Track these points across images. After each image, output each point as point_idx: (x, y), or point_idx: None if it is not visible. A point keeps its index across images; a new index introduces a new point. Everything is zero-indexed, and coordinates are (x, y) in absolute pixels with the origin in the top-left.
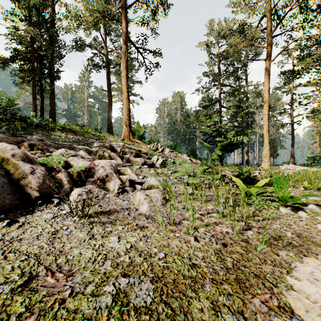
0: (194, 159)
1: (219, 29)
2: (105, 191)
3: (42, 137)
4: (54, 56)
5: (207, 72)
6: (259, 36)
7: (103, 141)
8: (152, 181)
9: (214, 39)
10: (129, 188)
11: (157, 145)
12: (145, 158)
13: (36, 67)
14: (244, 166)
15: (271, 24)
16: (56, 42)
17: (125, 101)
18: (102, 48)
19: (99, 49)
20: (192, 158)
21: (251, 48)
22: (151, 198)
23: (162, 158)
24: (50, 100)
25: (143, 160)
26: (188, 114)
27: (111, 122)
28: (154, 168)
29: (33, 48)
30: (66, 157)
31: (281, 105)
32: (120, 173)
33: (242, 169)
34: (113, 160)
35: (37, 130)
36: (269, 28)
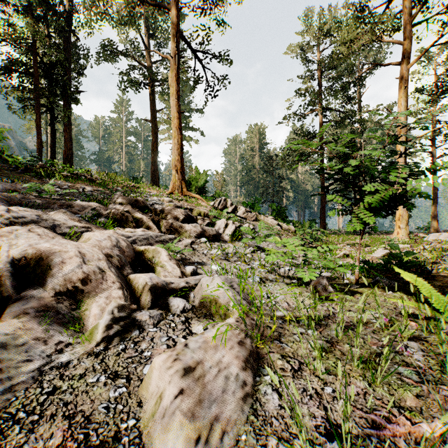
0: (284, 223)
1: (321, 23)
2: (68, 333)
3: (20, 186)
4: (71, 69)
5: (303, 89)
6: (392, 23)
7: (136, 194)
8: (213, 290)
9: (313, 39)
10: (147, 313)
11: (226, 201)
12: (204, 223)
13: (42, 84)
14: (365, 235)
15: (410, 5)
16: (75, 49)
17: (174, 132)
18: (143, 57)
19: (138, 60)
20: (281, 222)
21: (367, 55)
22: (203, 384)
23: (233, 222)
24: (65, 135)
25: (199, 227)
26: (272, 156)
27: (157, 167)
28: (220, 243)
29: (36, 54)
30: (9, 225)
31: (417, 139)
32: (143, 261)
33: (398, 247)
34: (139, 229)
35: (23, 175)
36: (407, 11)
